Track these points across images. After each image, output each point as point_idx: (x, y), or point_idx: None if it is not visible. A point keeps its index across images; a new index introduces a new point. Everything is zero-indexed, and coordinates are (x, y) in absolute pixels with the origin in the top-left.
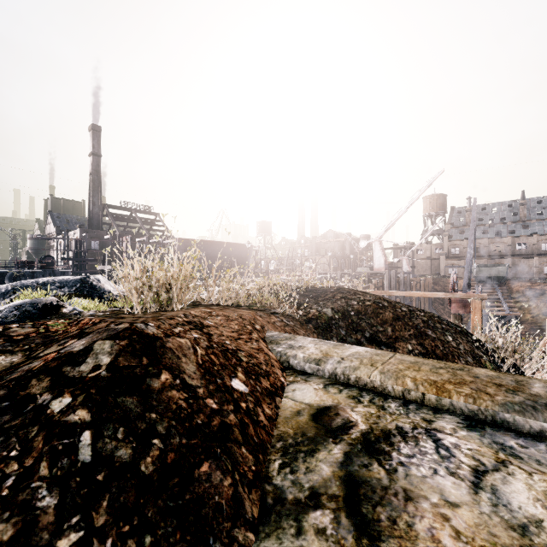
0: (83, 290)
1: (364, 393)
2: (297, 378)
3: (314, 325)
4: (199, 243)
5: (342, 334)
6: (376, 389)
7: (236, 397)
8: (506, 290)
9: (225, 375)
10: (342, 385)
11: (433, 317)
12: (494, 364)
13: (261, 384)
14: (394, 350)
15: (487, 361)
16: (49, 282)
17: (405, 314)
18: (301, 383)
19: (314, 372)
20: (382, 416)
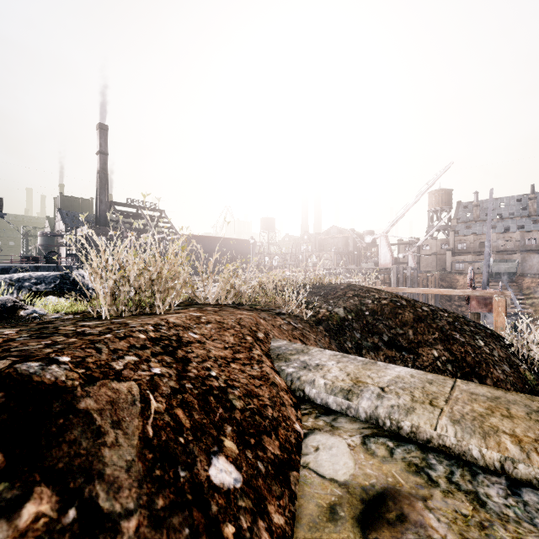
0: (63, 287)
1: (431, 458)
2: (319, 420)
3: (324, 327)
4: (203, 239)
5: (356, 337)
6: (449, 450)
7: (215, 511)
8: (516, 286)
9: (198, 452)
10: (390, 439)
11: (458, 318)
12: (534, 373)
13: (264, 451)
14: (417, 357)
15: (527, 370)
16: (25, 278)
17: (427, 314)
18: (325, 432)
19: (341, 409)
20: (488, 527)
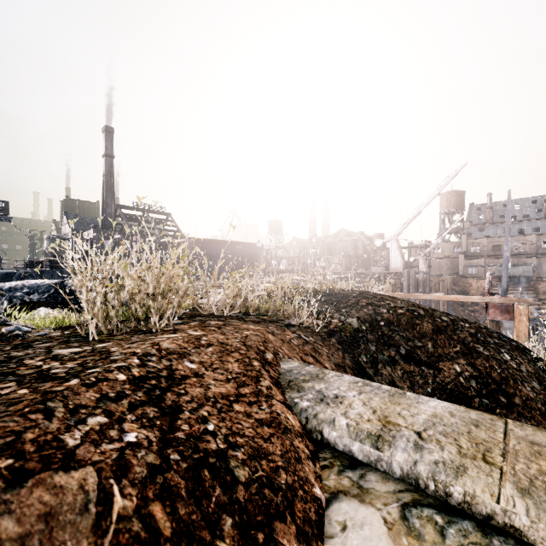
0: (57, 296)
1: None
2: (343, 478)
3: (337, 339)
4: (209, 242)
5: (372, 350)
6: (519, 533)
7: None
8: (532, 291)
9: None
10: (437, 511)
11: (481, 328)
12: None
13: None
14: (438, 372)
15: None
16: (17, 287)
17: (447, 324)
18: (353, 498)
19: (370, 461)
20: None
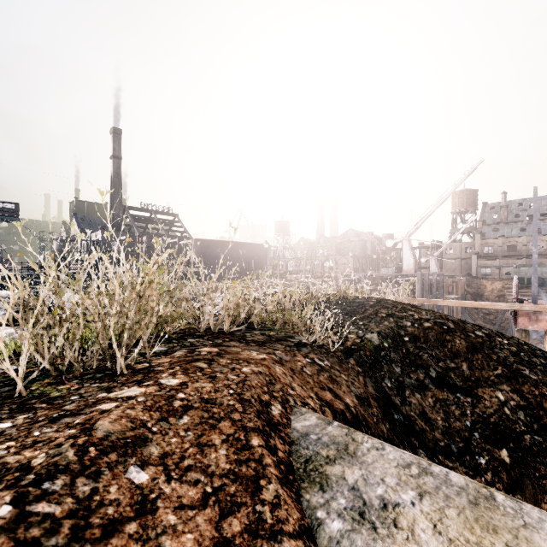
0: None
1: None
2: None
3: (356, 359)
4: (215, 243)
5: (396, 373)
6: None
7: None
8: None
9: None
10: None
11: (521, 345)
12: None
13: None
14: (477, 400)
15: None
16: None
17: (482, 340)
18: None
19: None
20: None
